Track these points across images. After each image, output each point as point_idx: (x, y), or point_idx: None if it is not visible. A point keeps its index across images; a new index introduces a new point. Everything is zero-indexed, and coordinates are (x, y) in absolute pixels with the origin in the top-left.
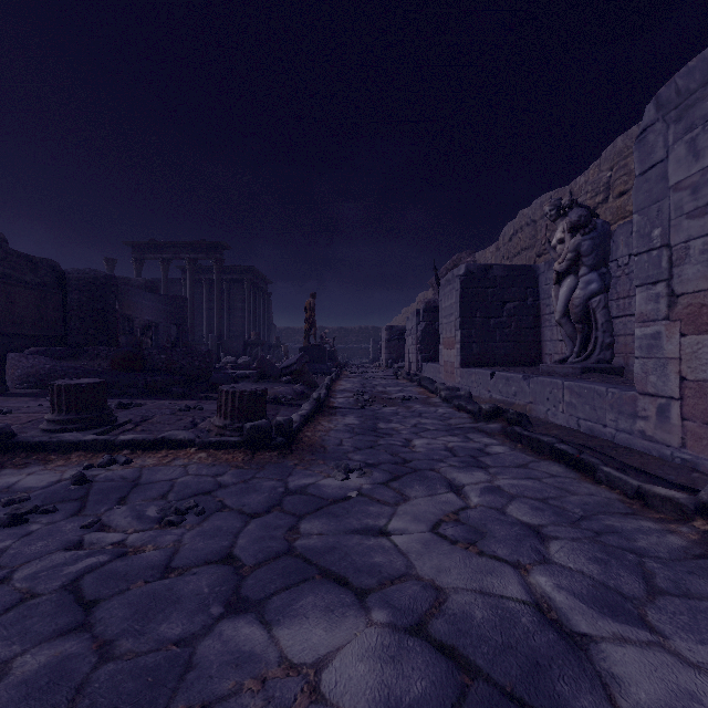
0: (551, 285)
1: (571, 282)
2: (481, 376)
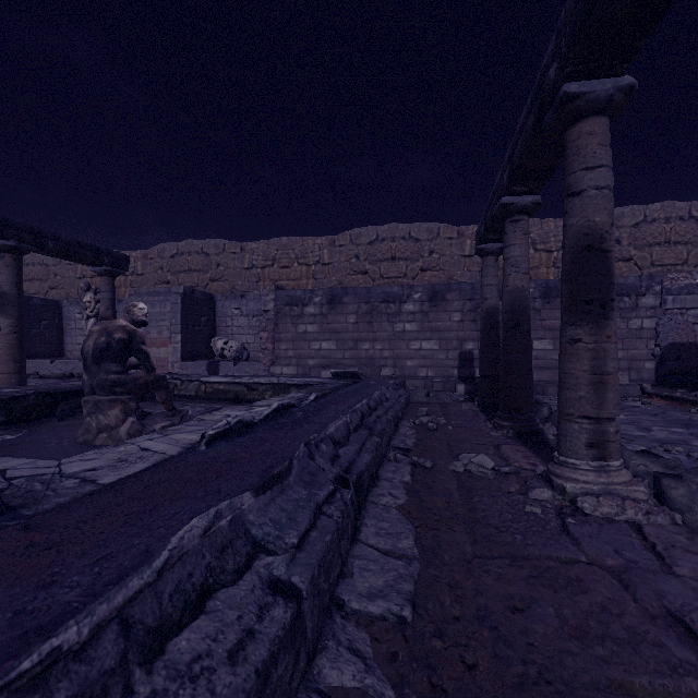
0: (73, 315)
1: (95, 320)
2: (41, 363)
